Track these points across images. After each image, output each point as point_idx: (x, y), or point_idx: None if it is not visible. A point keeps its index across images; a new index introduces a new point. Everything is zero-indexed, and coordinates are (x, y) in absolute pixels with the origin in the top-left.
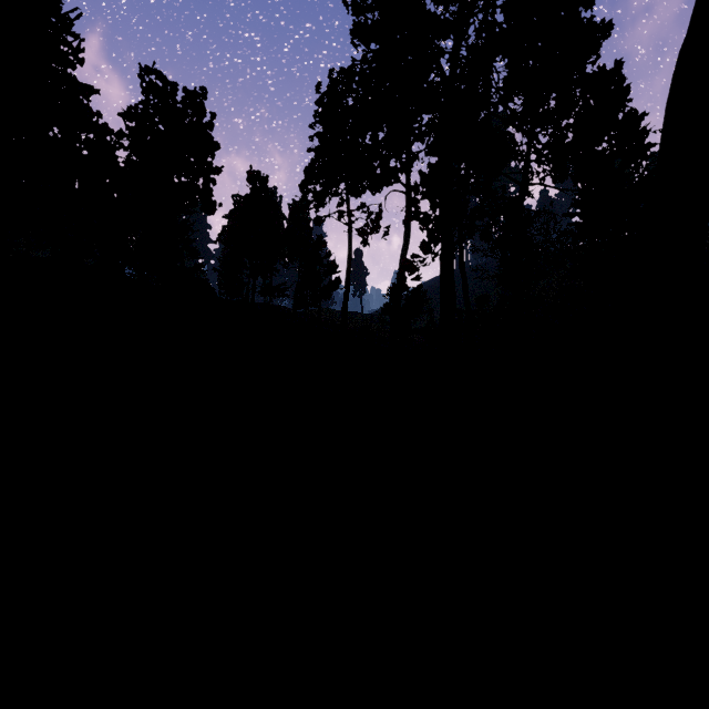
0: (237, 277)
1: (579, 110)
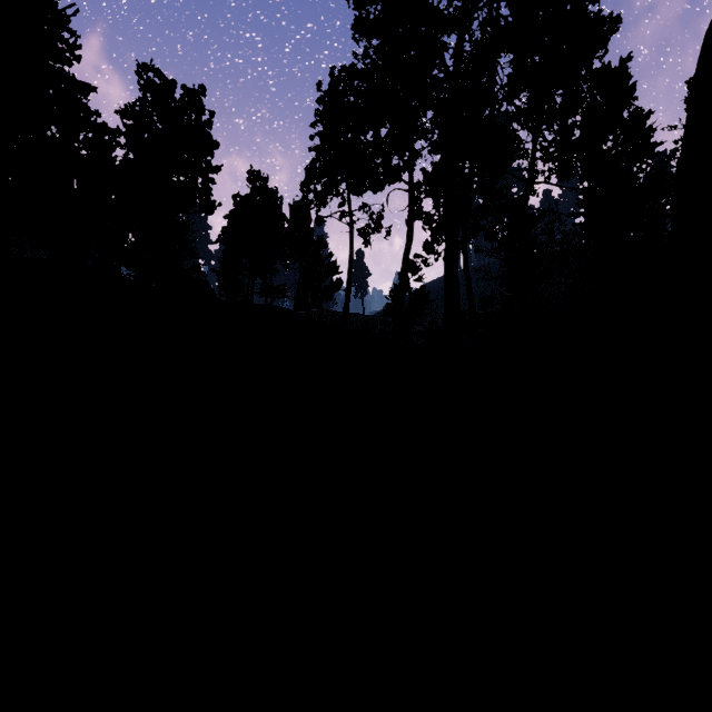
0: (236, 278)
1: (586, 106)
